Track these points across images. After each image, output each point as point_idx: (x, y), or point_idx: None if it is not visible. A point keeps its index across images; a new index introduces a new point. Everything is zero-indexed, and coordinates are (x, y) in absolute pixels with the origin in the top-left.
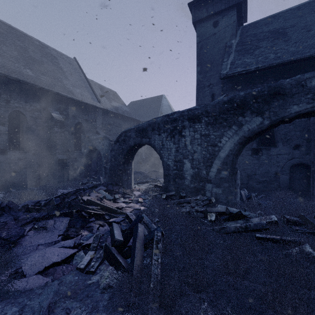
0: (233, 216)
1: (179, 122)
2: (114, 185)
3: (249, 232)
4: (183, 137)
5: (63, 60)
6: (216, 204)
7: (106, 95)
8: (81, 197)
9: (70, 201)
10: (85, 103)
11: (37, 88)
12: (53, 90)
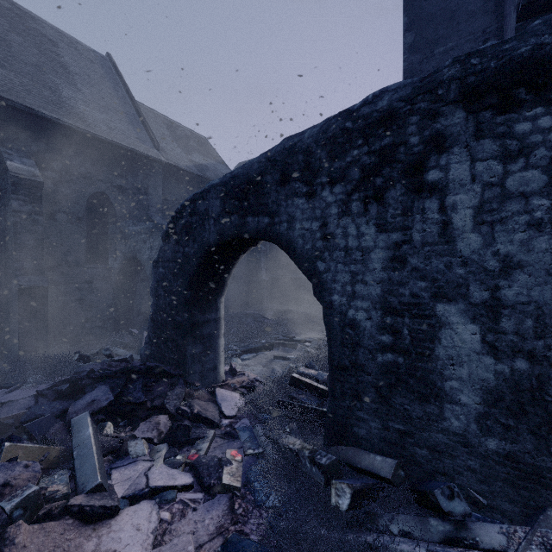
0: None
1: (412, 123)
2: (157, 376)
3: None
4: (434, 191)
5: (75, 52)
6: None
7: (180, 140)
8: None
9: None
10: (115, 143)
11: None
12: (16, 100)
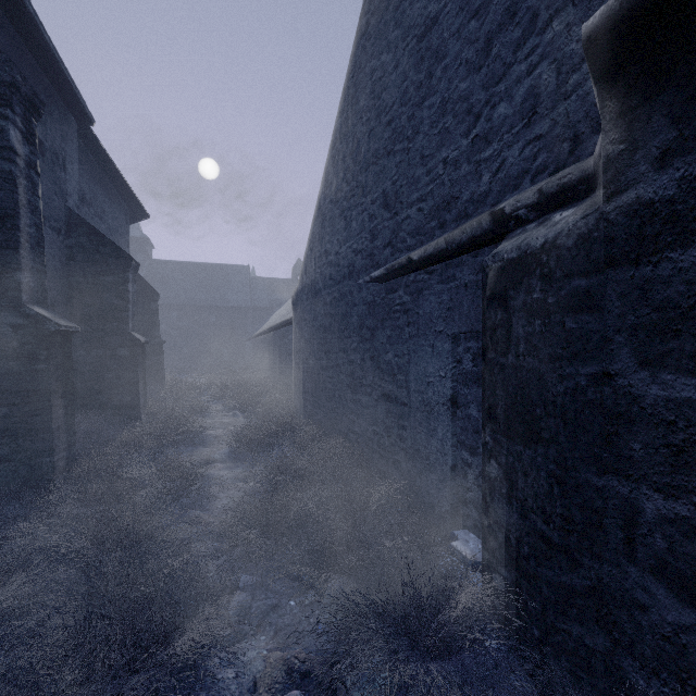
0: None
1: None
2: None
3: None
4: None
5: None
6: None
7: None
8: None
9: None
10: None
11: None
12: None
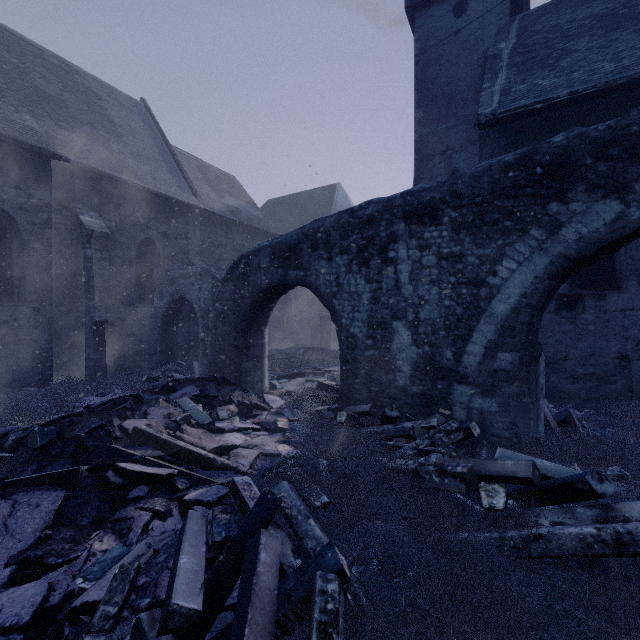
0: (554, 490)
1: (382, 225)
2: (222, 384)
3: (630, 556)
4: (392, 263)
5: (116, 102)
6: (483, 441)
7: (213, 183)
8: (122, 420)
9: (80, 436)
10: (161, 195)
11: (46, 156)
12: (84, 162)
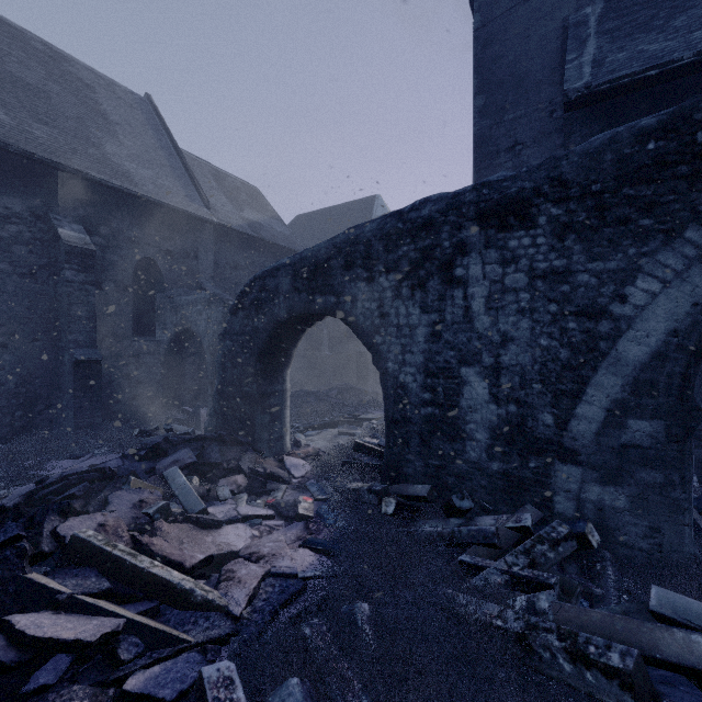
0: None
1: (445, 231)
2: (229, 443)
3: None
4: (460, 284)
5: (113, 96)
6: (604, 551)
7: (230, 193)
8: (64, 517)
9: None
10: (164, 205)
11: (15, 155)
12: (65, 163)
